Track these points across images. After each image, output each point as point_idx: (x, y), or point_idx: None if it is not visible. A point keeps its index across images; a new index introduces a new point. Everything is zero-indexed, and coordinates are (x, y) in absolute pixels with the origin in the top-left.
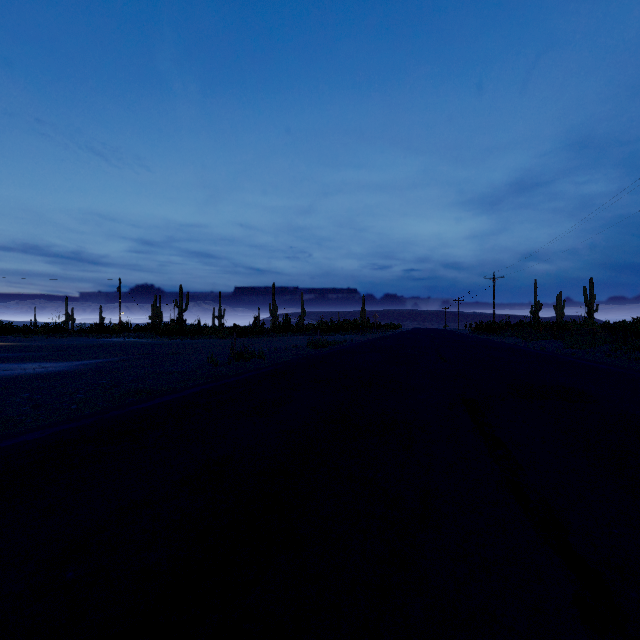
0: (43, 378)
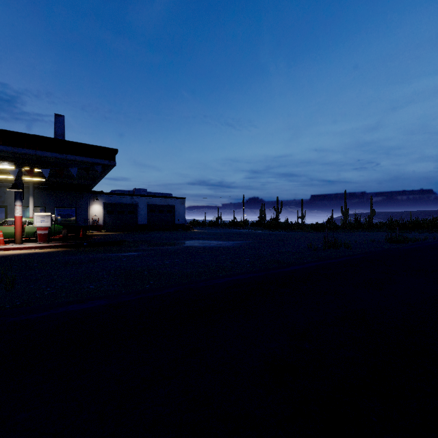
0: (224, 249)
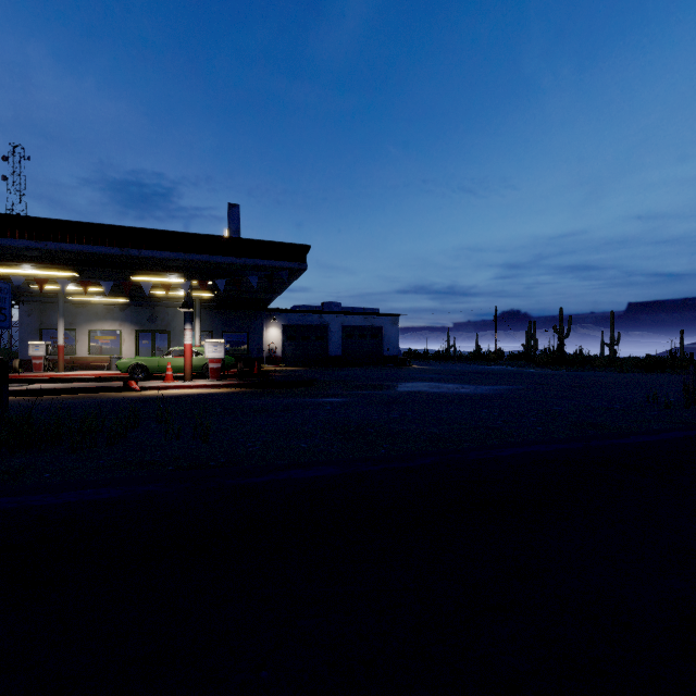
0: (478, 398)
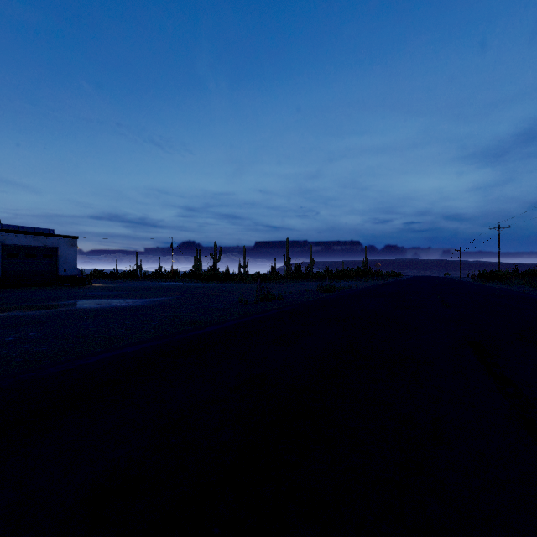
0: (128, 310)
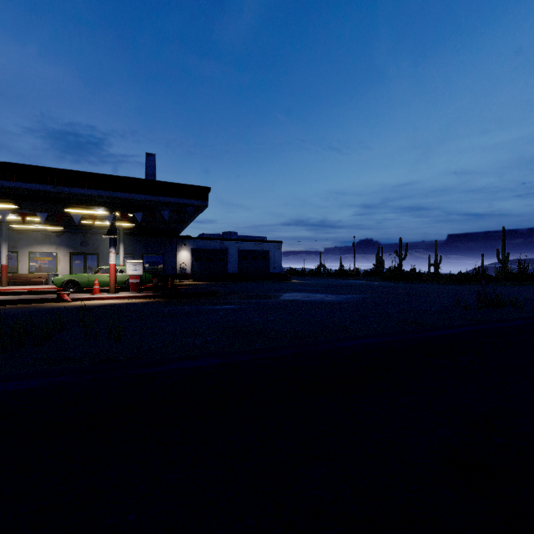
0: (336, 304)
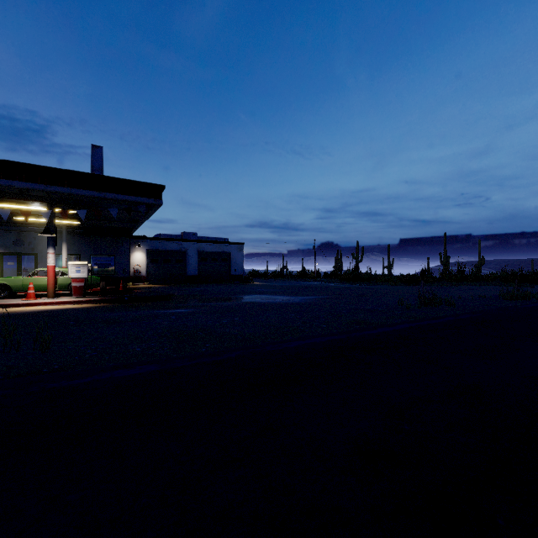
0: (292, 306)
